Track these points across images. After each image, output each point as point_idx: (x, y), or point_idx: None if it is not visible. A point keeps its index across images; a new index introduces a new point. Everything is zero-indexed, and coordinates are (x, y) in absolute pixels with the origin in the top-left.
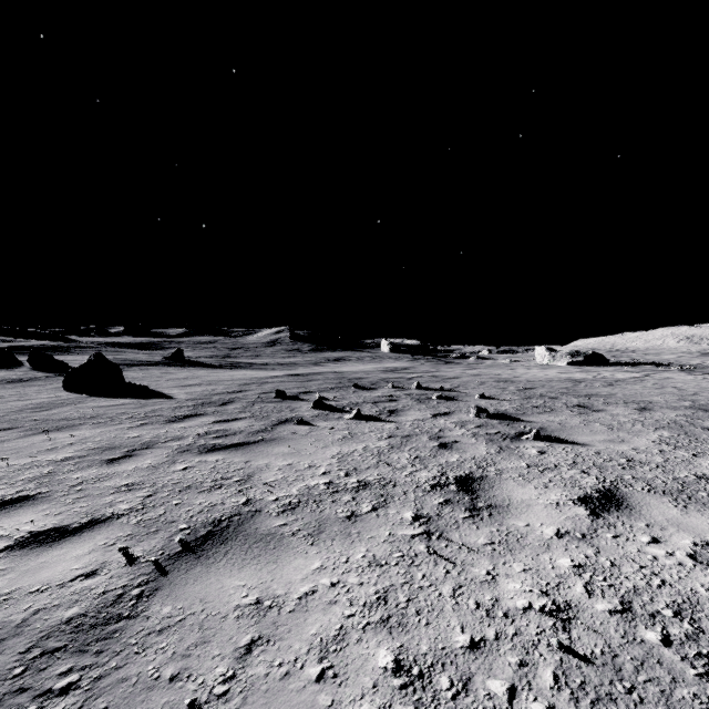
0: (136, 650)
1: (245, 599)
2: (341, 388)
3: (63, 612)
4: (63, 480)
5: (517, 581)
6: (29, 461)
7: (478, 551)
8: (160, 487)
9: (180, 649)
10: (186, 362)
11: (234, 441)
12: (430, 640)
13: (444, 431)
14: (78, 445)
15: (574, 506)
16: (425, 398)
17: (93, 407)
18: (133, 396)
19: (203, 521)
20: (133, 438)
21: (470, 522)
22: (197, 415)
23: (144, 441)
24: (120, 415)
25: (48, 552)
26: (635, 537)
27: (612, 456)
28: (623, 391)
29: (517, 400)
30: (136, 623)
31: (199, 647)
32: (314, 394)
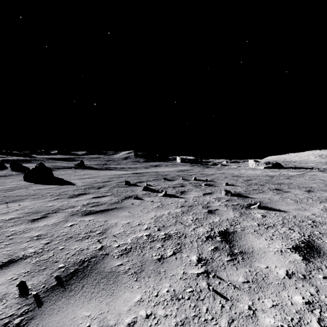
0: None
1: None
2: (157, 179)
3: None
4: (4, 232)
5: (271, 316)
6: None
7: (239, 288)
8: (55, 237)
9: None
10: (85, 167)
11: (101, 208)
12: None
13: (210, 203)
14: (20, 211)
15: (292, 253)
16: (199, 185)
17: (35, 189)
18: (56, 183)
19: (73, 261)
20: (49, 206)
21: (231, 264)
22: (85, 194)
23: (54, 208)
24: (46, 194)
25: None
26: None
27: (303, 219)
28: (295, 181)
29: (244, 186)
30: None
31: None
32: (144, 183)
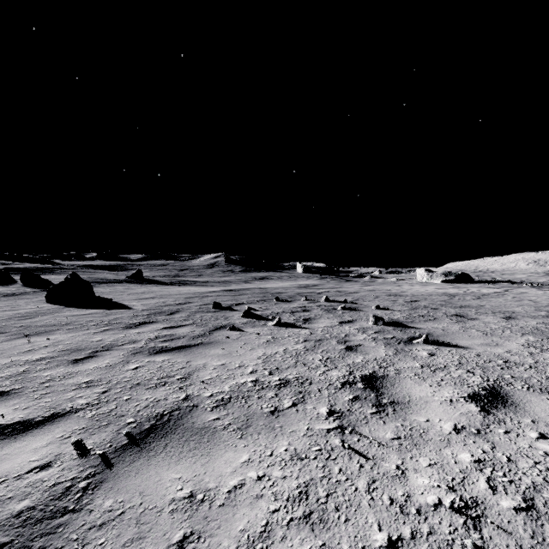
0: (76, 547)
1: (180, 493)
2: (265, 300)
3: (15, 504)
4: (35, 377)
5: (425, 476)
6: (9, 361)
7: (386, 445)
8: (114, 384)
9: (116, 546)
10: (144, 280)
11: (178, 344)
12: (350, 539)
13: (349, 336)
14: (51, 348)
15: (466, 403)
16: (332, 308)
17: (68, 315)
18: (100, 307)
19: (148, 415)
20: (97, 341)
21: (377, 417)
22: (150, 323)
23: (105, 344)
24: (88, 323)
25: (11, 444)
26: (524, 433)
27: (490, 358)
28: (489, 303)
29: (406, 310)
30: (79, 517)
31: (135, 544)
32: (243, 306)
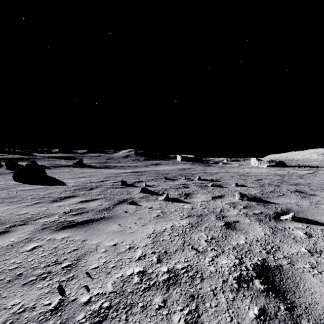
0: None
1: None
2: (157, 179)
3: None
4: None
5: None
6: None
7: None
8: None
9: None
10: (84, 165)
11: (84, 218)
12: None
13: (224, 211)
14: None
15: None
16: (204, 185)
17: (19, 190)
18: (46, 183)
19: None
20: (21, 214)
21: None
22: (72, 197)
23: (26, 217)
24: (28, 196)
25: None
26: None
27: None
28: (313, 181)
29: (258, 187)
30: None
31: None
32: (142, 183)
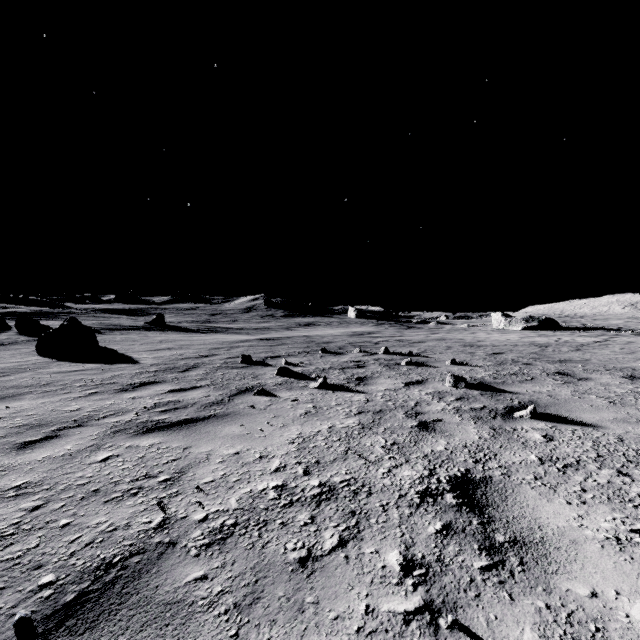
0: None
1: None
2: (309, 352)
3: None
4: None
5: None
6: None
7: None
8: (58, 492)
9: None
10: (166, 327)
11: (181, 417)
12: None
13: (421, 405)
14: (3, 421)
15: None
16: (394, 363)
17: (53, 372)
18: (100, 360)
19: (83, 566)
20: (71, 411)
21: (494, 581)
22: (154, 383)
23: (81, 416)
24: (74, 383)
25: None
26: None
27: None
28: (595, 356)
29: (491, 366)
30: None
31: None
32: (280, 359)
